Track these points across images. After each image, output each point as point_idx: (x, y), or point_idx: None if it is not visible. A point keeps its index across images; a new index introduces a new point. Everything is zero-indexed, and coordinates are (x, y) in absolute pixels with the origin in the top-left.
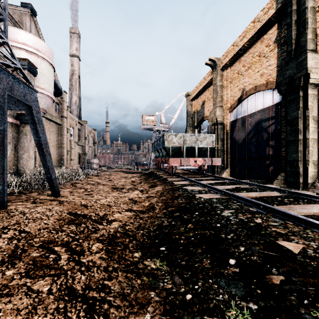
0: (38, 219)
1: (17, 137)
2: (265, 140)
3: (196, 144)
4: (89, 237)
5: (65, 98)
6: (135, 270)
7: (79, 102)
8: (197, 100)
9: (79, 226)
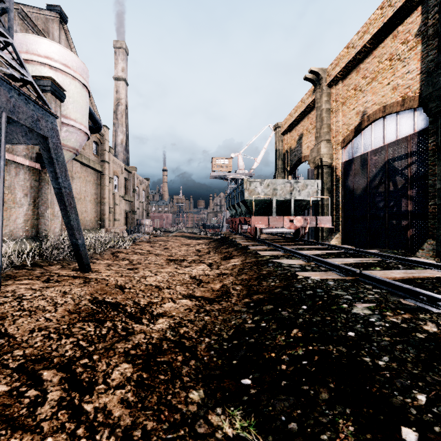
0: (38, 311)
1: (37, 187)
2: (401, 188)
3: (292, 196)
4: (113, 349)
5: (107, 136)
6: (189, 440)
7: (126, 142)
8: (290, 134)
9: (102, 324)
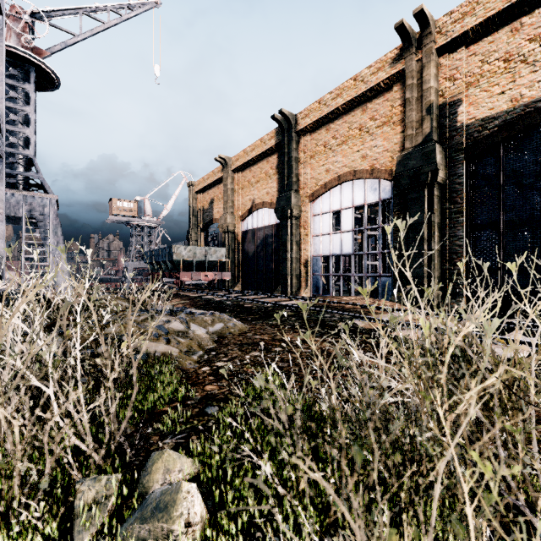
0: None
1: None
2: (270, 255)
3: (207, 258)
4: None
5: None
6: None
7: None
8: (203, 195)
9: None
